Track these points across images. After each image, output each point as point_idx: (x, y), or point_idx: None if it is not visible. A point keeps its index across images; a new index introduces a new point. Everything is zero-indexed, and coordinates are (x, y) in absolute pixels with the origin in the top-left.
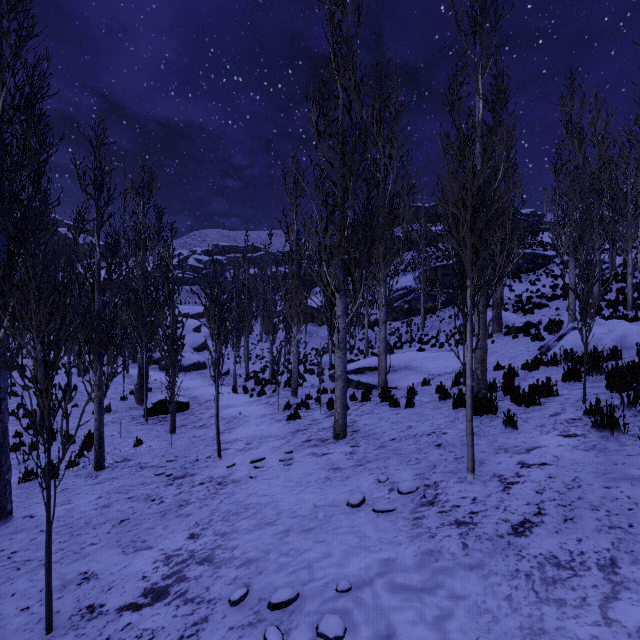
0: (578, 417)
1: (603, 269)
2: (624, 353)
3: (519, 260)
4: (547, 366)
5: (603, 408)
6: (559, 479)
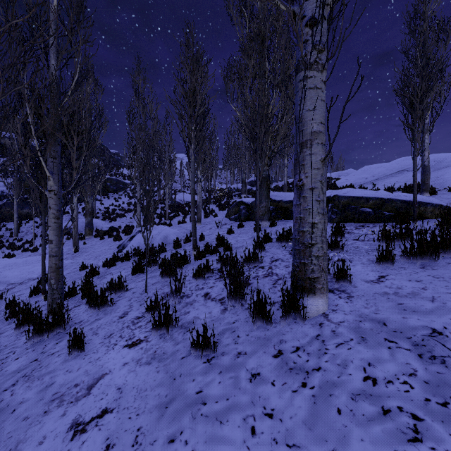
0: (142, 314)
1: (155, 196)
2: (167, 247)
3: (108, 183)
4: (122, 261)
5: (159, 298)
6: (119, 447)
